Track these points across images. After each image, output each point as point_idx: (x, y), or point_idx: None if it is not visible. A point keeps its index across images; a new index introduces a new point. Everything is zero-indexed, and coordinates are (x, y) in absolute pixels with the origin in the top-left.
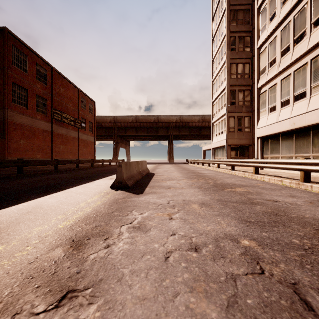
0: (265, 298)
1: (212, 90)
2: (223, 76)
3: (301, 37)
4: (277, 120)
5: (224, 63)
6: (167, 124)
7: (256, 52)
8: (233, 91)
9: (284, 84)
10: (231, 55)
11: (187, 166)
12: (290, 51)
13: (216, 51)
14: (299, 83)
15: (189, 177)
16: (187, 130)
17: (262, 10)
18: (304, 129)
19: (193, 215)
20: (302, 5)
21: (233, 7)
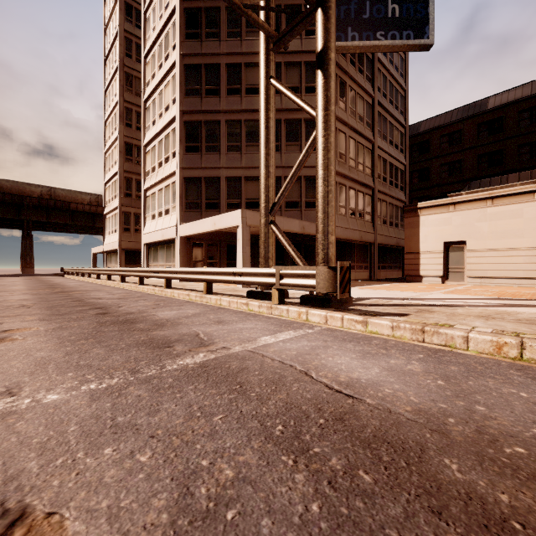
0: (15, 308)
1: (104, 166)
2: (117, 154)
3: (168, 159)
4: (155, 229)
5: (117, 137)
6: (18, 199)
7: (143, 150)
8: (129, 179)
9: (160, 196)
10: (126, 131)
11: (55, 279)
12: (163, 167)
13: (109, 114)
14: (167, 200)
15: (34, 289)
16: (67, 216)
17: (148, 107)
18: (170, 242)
19: (5, 303)
20: (168, 132)
21: (128, 69)
